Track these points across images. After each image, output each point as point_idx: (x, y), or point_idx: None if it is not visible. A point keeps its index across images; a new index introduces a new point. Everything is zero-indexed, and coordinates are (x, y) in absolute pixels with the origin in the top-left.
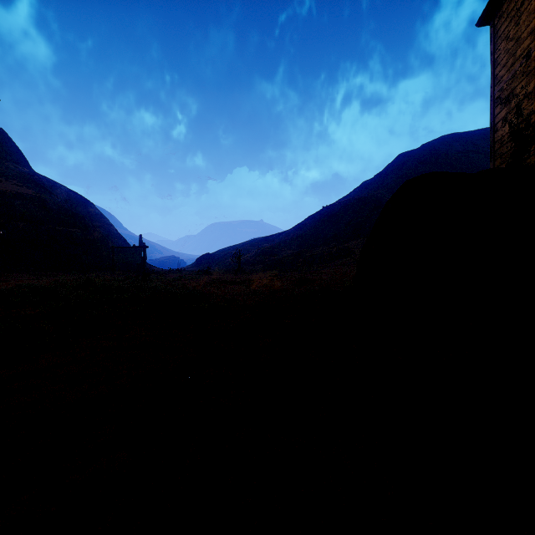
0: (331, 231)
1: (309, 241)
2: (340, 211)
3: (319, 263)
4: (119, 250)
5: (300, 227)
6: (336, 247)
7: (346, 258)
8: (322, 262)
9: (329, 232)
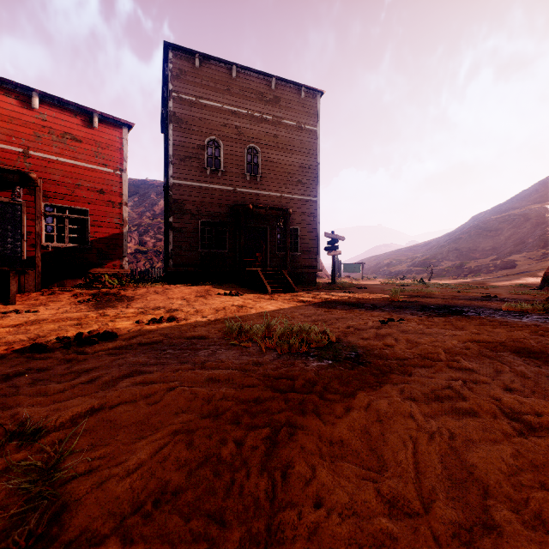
0: (489, 244)
1: (466, 253)
2: (499, 226)
3: (486, 273)
4: (345, 265)
5: (455, 241)
6: (498, 259)
7: (512, 269)
8: (488, 272)
9: (487, 245)
